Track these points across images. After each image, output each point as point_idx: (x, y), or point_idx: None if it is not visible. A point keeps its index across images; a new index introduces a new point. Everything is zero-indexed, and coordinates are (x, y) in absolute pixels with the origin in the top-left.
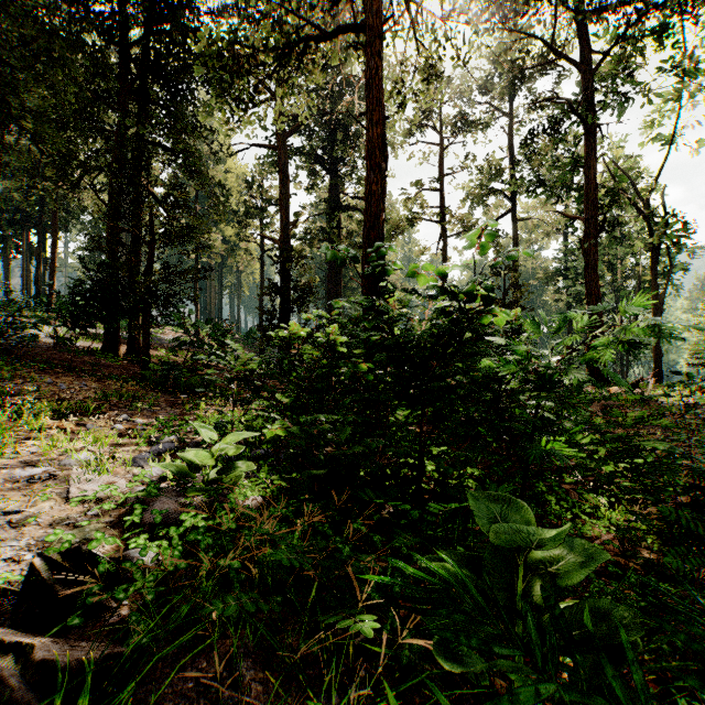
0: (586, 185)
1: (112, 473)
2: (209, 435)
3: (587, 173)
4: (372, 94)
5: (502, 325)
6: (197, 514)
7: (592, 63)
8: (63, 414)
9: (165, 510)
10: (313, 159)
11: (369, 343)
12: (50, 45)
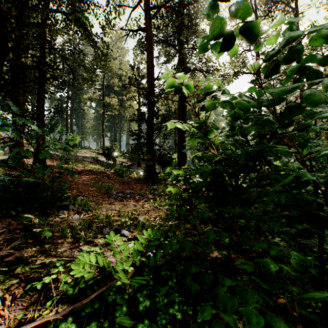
0: None
1: None
2: None
3: None
4: None
5: None
6: None
7: None
8: None
9: None
10: (168, 43)
11: None
12: None
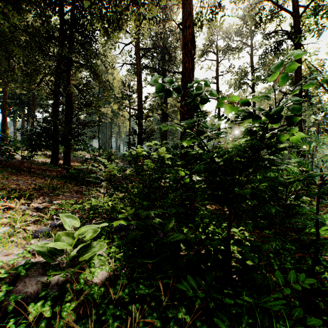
0: (295, 77)
1: (17, 243)
2: (73, 223)
3: (295, 70)
4: (186, 10)
5: (294, 143)
6: (46, 301)
7: (298, 13)
8: (11, 199)
9: (21, 295)
10: (154, 70)
11: (188, 157)
12: (14, 2)
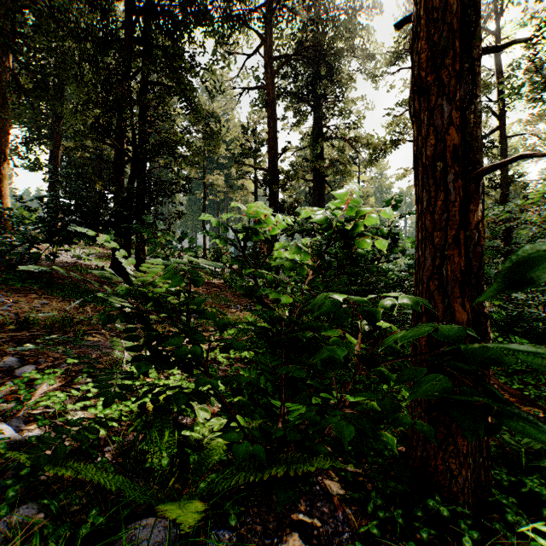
0: None
1: None
2: None
3: None
4: None
5: None
6: None
7: None
8: None
9: None
10: (298, 98)
11: None
12: None
